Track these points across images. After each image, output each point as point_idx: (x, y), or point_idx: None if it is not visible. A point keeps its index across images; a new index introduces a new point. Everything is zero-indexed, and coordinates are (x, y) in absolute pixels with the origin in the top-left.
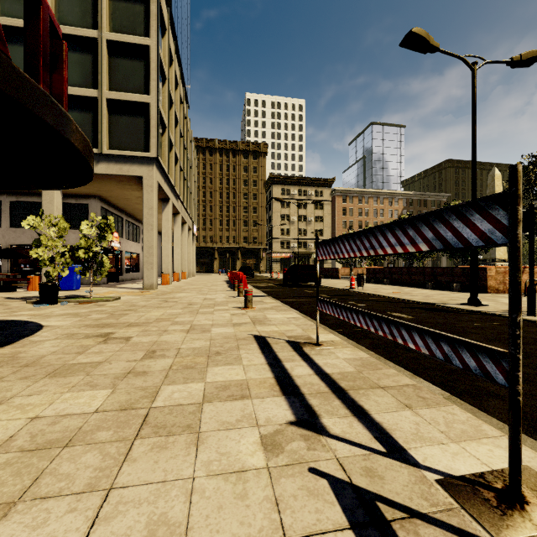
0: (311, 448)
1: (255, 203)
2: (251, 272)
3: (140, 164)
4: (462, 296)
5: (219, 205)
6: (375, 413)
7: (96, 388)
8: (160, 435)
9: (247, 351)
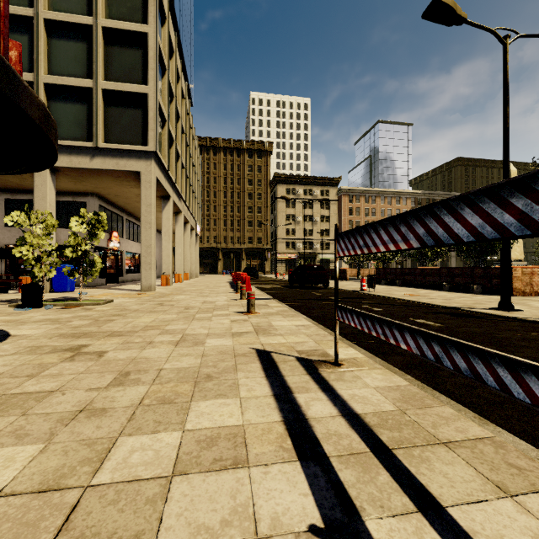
0: None
1: (260, 203)
2: (255, 273)
3: (138, 158)
4: (487, 299)
5: (223, 205)
6: (453, 505)
7: (23, 440)
8: None
9: (247, 373)
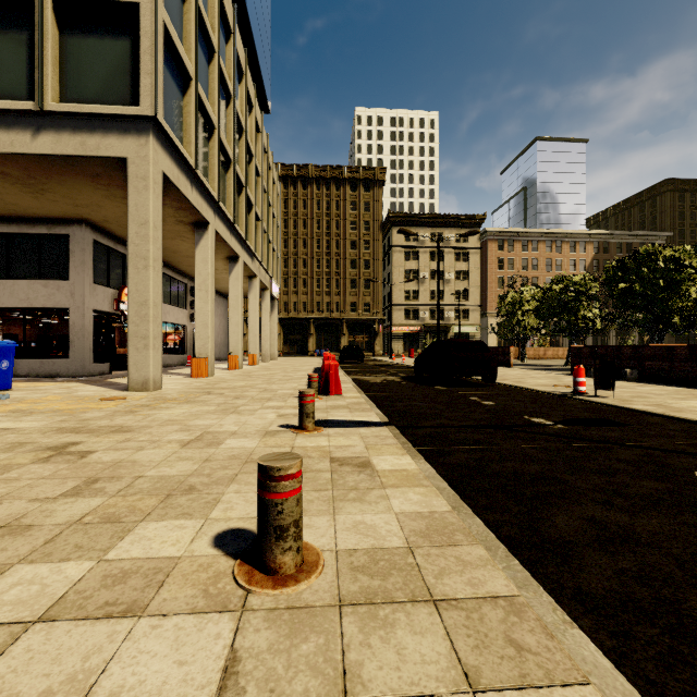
0: None
1: (367, 254)
2: (359, 354)
3: (122, 132)
4: None
5: (316, 258)
6: None
7: None
8: None
9: None
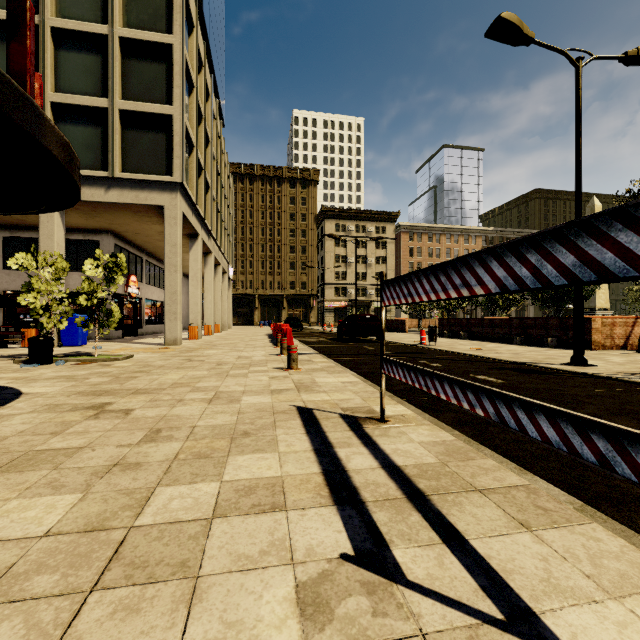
0: (379, 611)
1: (304, 241)
2: (299, 324)
3: (161, 190)
4: (561, 354)
5: (261, 243)
6: (476, 537)
7: (61, 491)
8: (134, 583)
9: (287, 430)
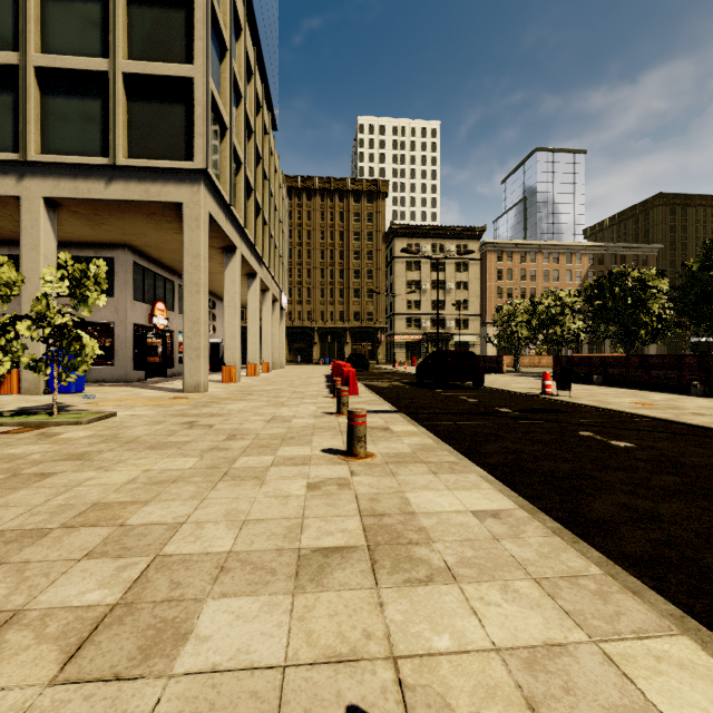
0: None
1: (370, 265)
2: (364, 362)
3: (178, 181)
4: None
5: (320, 268)
6: None
7: None
8: None
9: None
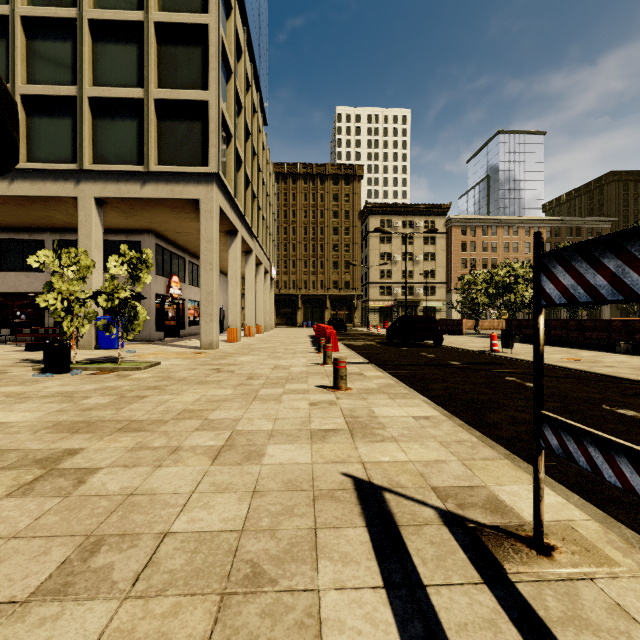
0: None
1: (347, 239)
2: (342, 325)
3: (196, 182)
4: None
5: (303, 243)
6: None
7: None
8: None
9: (340, 568)
